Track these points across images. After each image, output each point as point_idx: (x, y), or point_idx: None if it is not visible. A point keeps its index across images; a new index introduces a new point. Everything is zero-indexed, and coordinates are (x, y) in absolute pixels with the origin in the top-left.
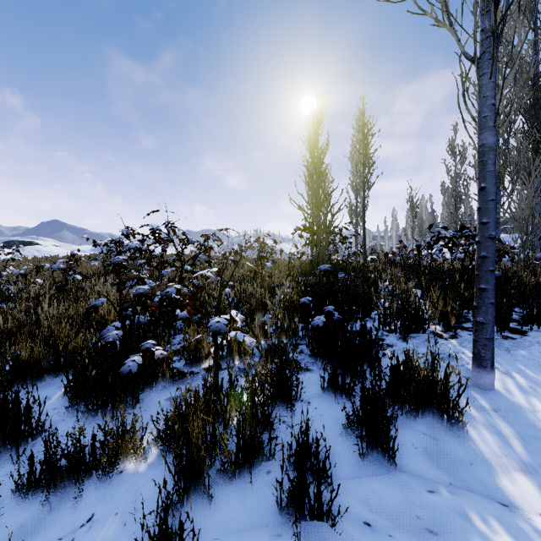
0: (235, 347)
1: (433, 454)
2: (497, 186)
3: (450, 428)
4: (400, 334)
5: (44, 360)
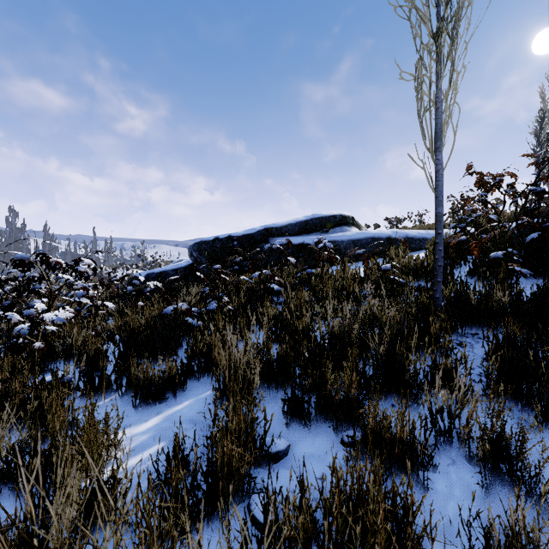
0: None
1: None
2: None
3: None
4: None
5: None
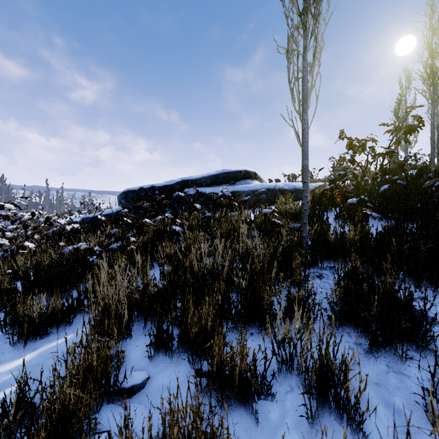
0: None
1: None
2: None
3: None
4: None
5: None
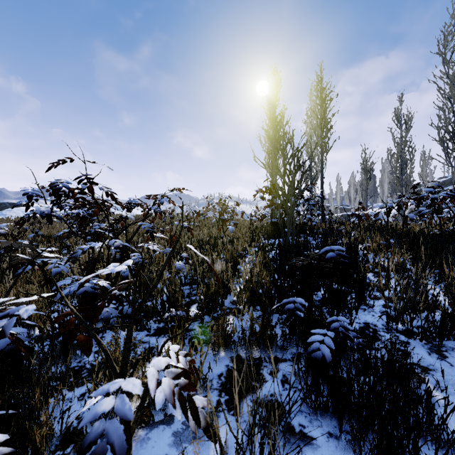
0: None
1: None
2: None
3: None
4: (426, 340)
5: None
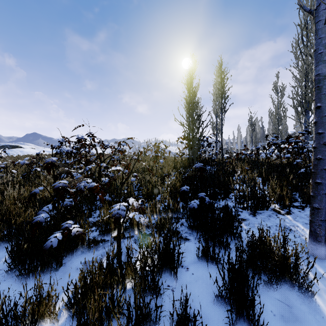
0: (135, 221)
1: (289, 322)
2: (307, 110)
3: (300, 296)
4: (250, 210)
5: (2, 229)
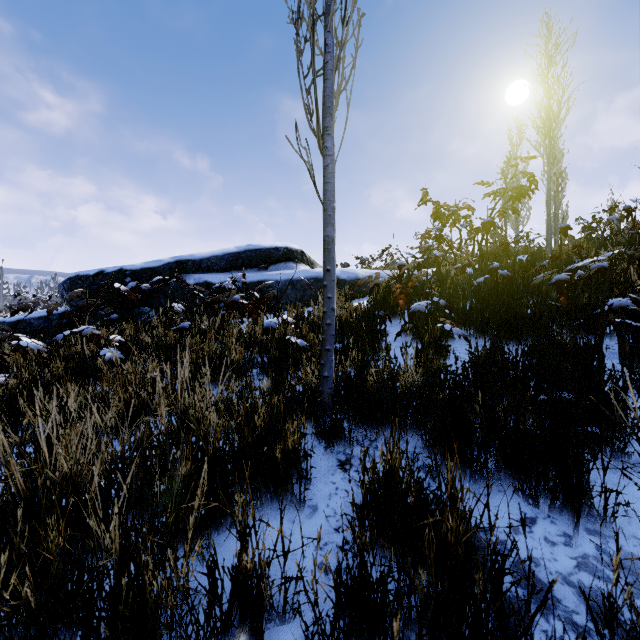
0: None
1: None
2: None
3: None
4: None
5: None
